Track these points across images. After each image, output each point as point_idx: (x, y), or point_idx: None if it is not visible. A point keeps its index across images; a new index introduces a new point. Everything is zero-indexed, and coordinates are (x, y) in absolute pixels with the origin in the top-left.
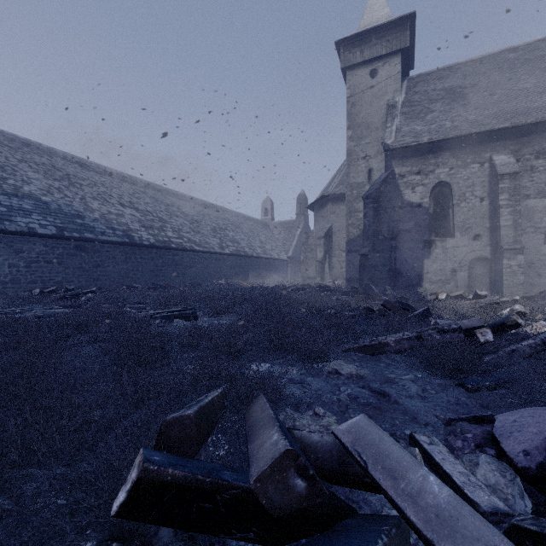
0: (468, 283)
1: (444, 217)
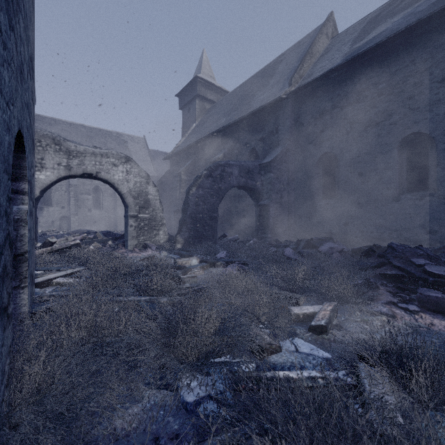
0: (60, 227)
1: (49, 197)
